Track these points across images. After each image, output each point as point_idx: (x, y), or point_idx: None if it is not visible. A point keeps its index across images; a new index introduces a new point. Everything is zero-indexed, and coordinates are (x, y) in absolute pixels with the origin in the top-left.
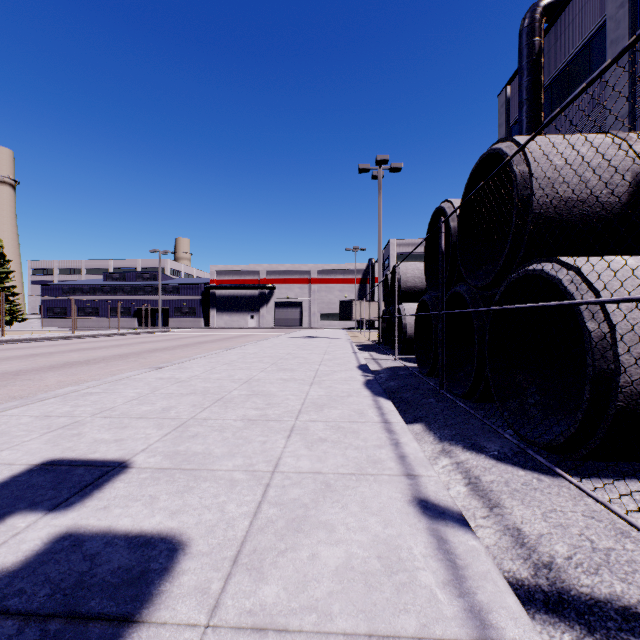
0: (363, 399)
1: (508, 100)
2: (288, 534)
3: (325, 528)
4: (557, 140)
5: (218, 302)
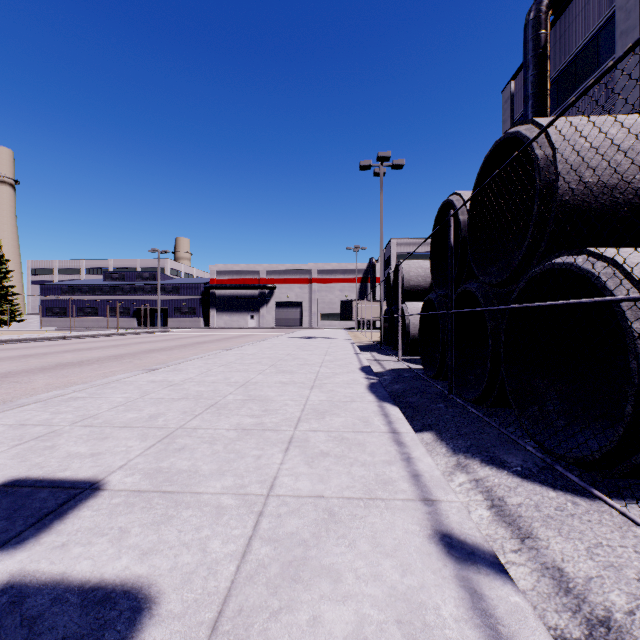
0: (368, 405)
1: (512, 96)
2: (283, 585)
3: (329, 576)
4: (583, 121)
5: (218, 302)
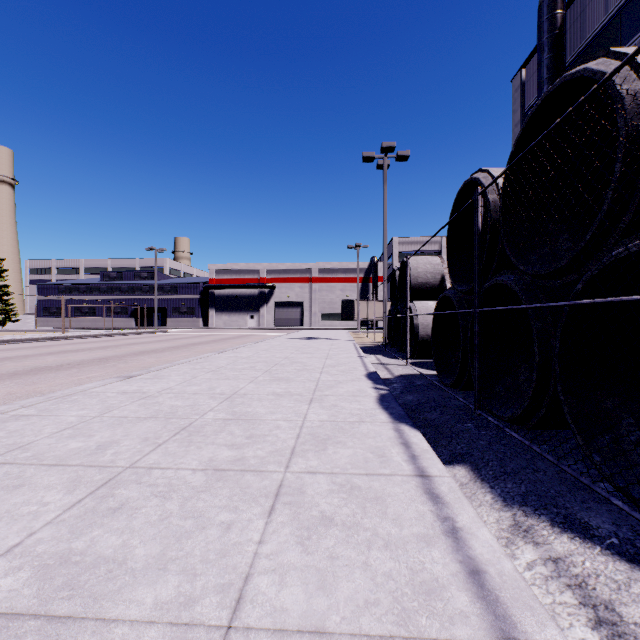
0: (381, 428)
1: (523, 84)
2: None
3: None
4: None
5: (217, 302)
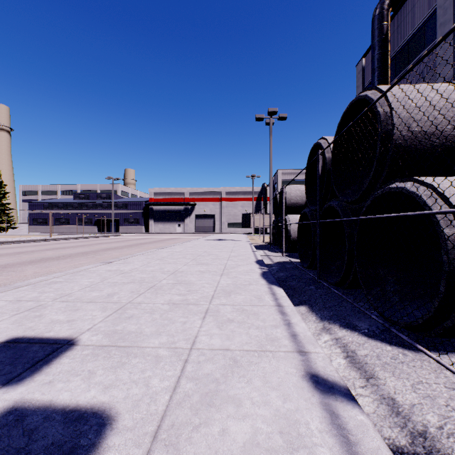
0: (261, 287)
1: (363, 68)
2: (202, 408)
3: (233, 402)
4: (411, 88)
5: (155, 214)
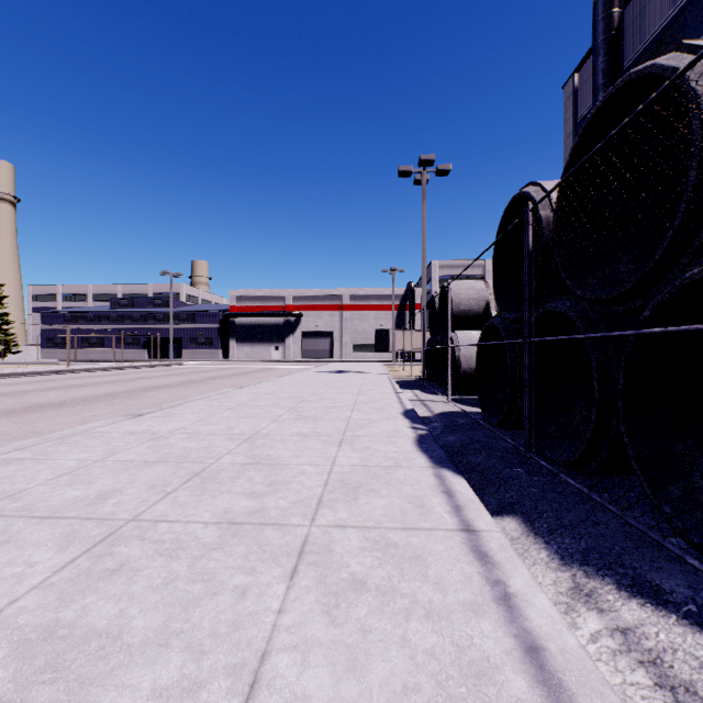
0: (419, 473)
1: (576, 90)
2: None
3: None
4: None
5: (238, 331)
